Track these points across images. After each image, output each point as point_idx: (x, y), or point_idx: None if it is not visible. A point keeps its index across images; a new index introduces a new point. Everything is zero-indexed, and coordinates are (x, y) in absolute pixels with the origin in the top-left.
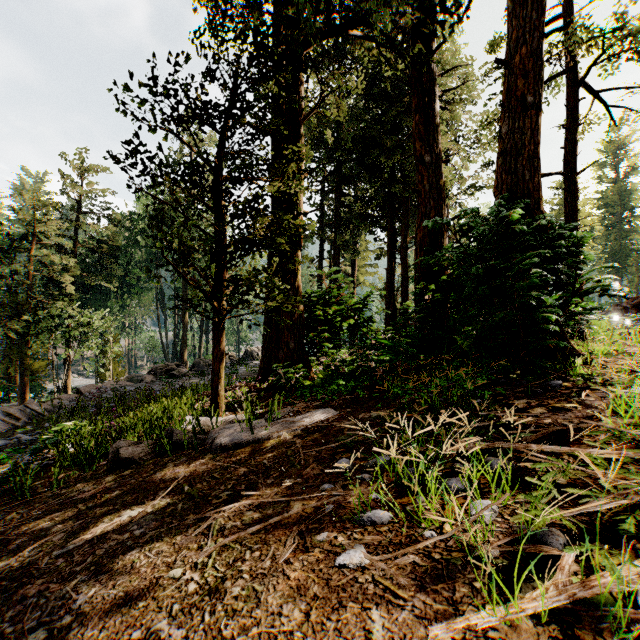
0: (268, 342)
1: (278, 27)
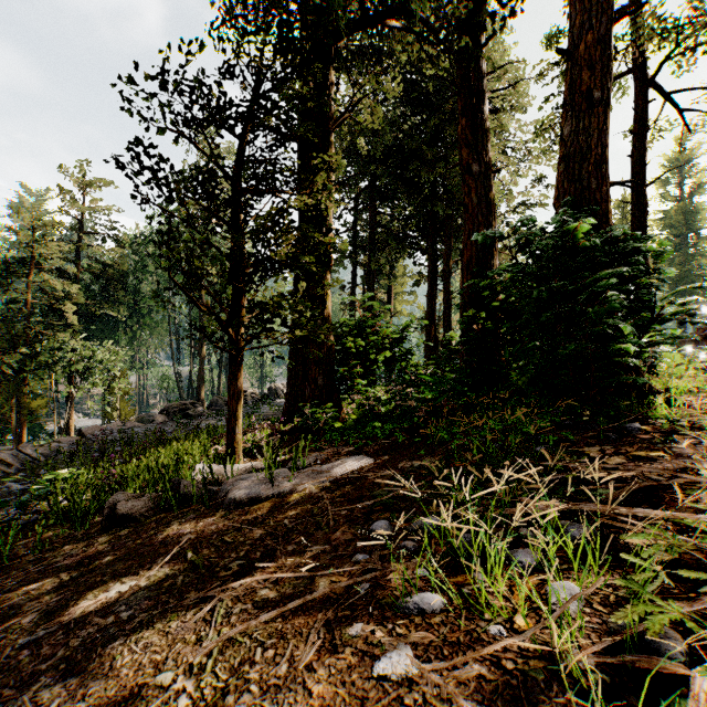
0: (294, 378)
1: (305, 22)
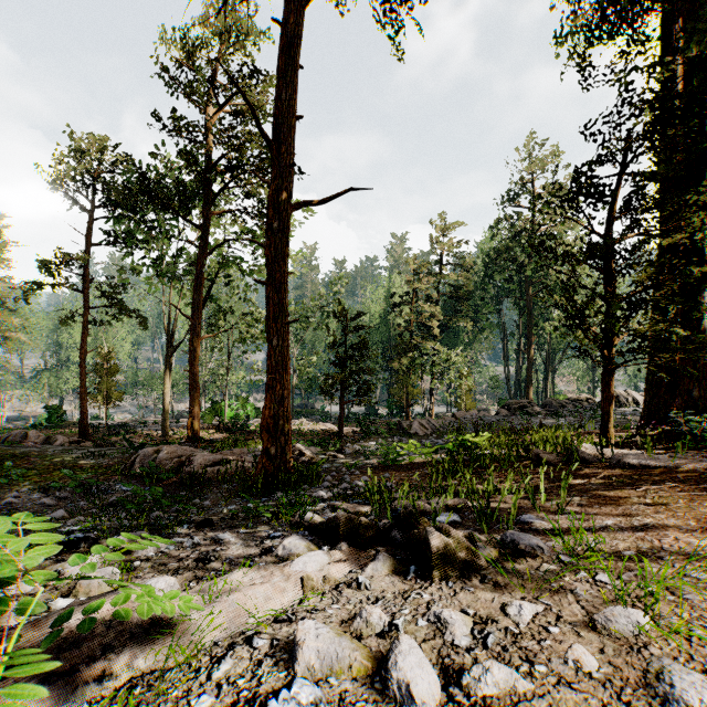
0: (653, 387)
1: (668, 30)
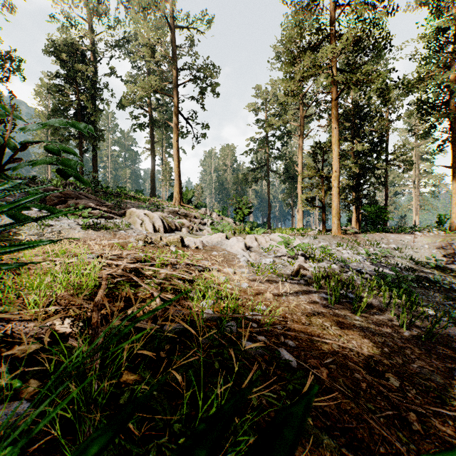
0: None
1: None
